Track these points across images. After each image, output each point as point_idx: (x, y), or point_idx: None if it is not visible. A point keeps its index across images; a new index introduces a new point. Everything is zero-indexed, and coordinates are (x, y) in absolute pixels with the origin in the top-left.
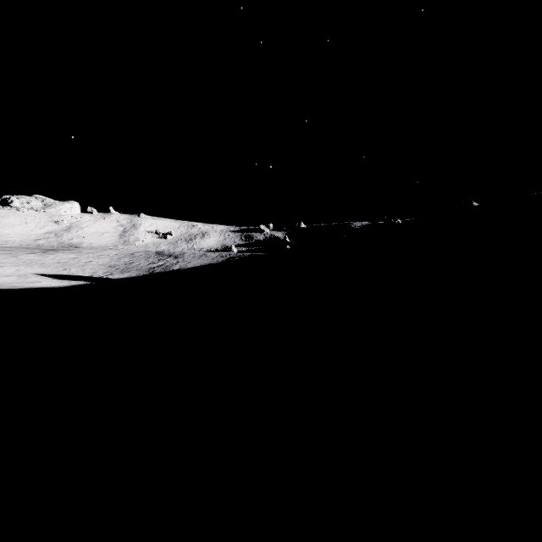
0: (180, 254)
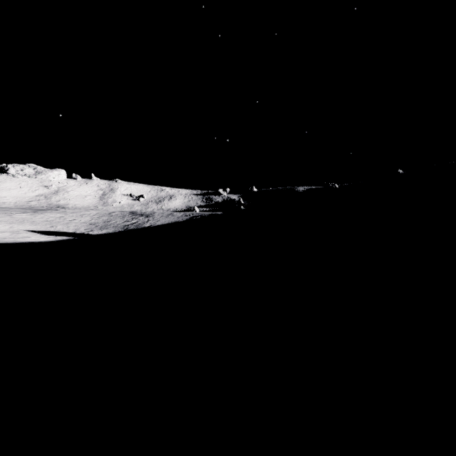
0: (151, 213)
